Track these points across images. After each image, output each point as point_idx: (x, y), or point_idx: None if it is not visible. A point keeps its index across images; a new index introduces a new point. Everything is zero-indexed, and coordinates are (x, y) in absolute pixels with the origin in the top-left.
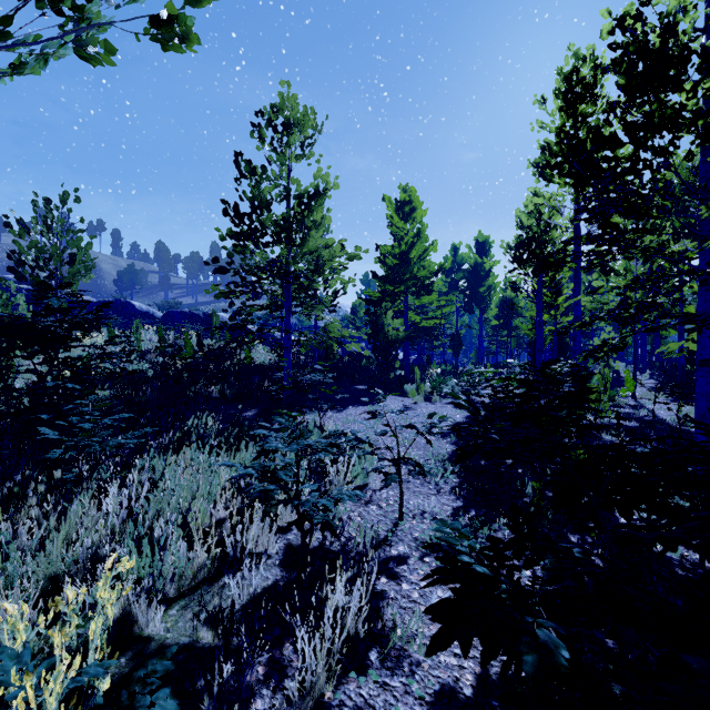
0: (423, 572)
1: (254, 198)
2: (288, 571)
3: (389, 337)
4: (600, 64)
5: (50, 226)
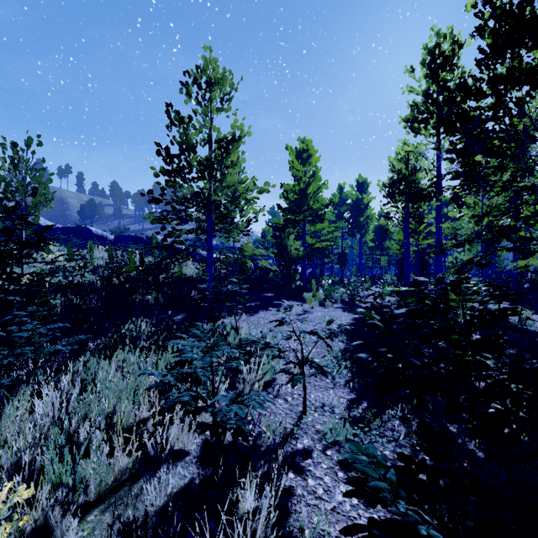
0: (326, 466)
1: (182, 142)
2: (204, 469)
3: (291, 255)
4: (457, 41)
5: (16, 165)
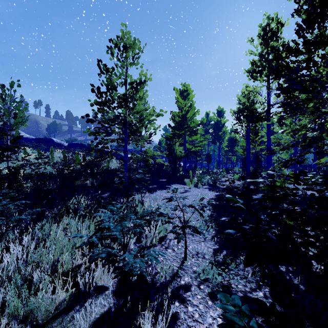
0: (200, 297)
1: (108, 84)
2: (118, 299)
3: (177, 156)
4: (280, 22)
5: (4, 99)
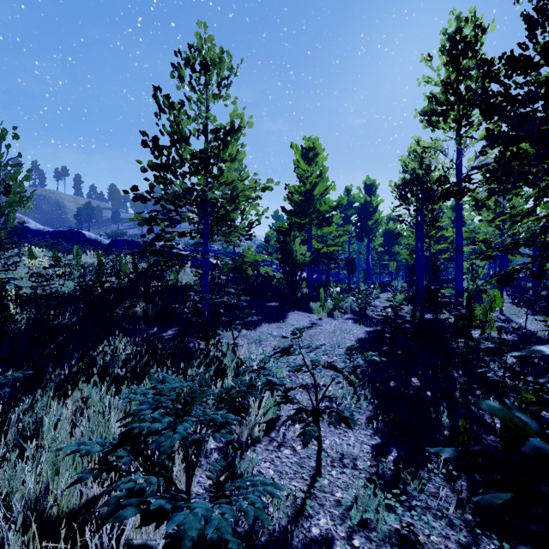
0: None
1: (173, 131)
2: None
3: (297, 261)
4: (481, 24)
5: None
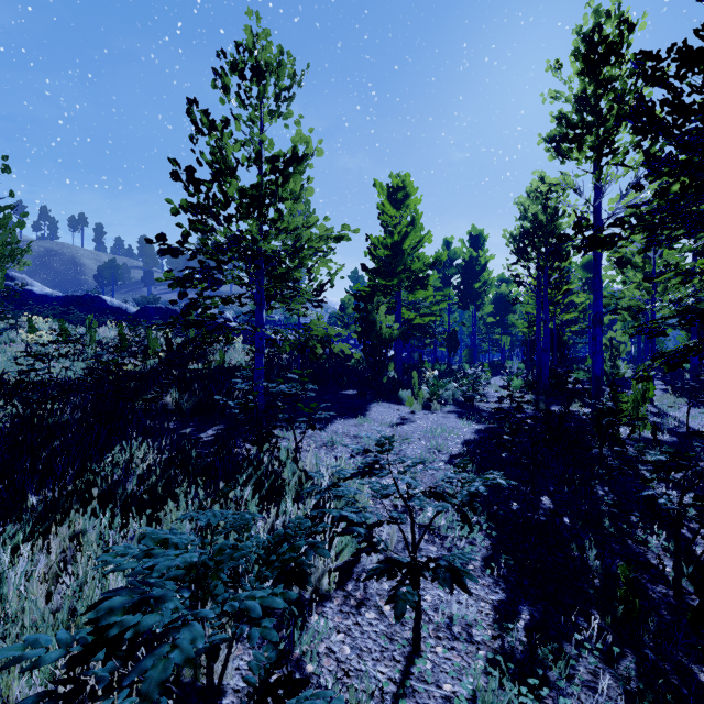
0: None
1: (215, 160)
2: None
3: (383, 336)
4: (628, 20)
5: None
